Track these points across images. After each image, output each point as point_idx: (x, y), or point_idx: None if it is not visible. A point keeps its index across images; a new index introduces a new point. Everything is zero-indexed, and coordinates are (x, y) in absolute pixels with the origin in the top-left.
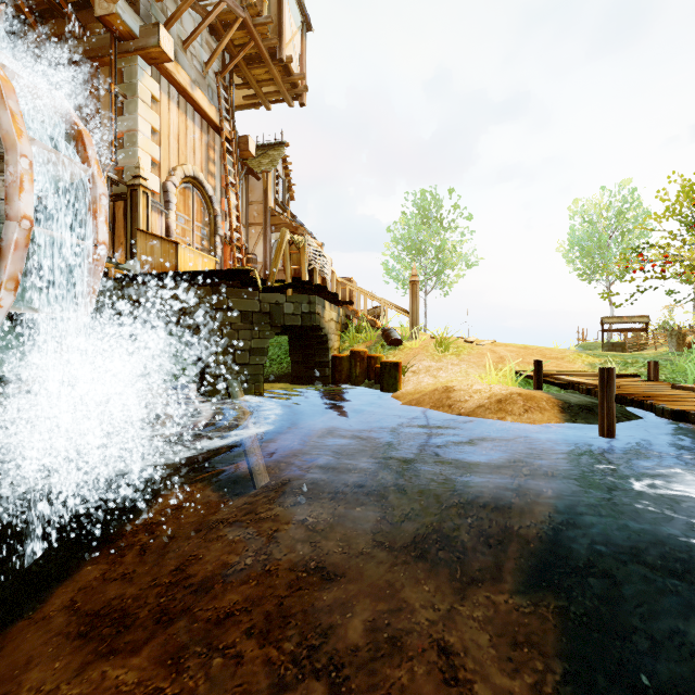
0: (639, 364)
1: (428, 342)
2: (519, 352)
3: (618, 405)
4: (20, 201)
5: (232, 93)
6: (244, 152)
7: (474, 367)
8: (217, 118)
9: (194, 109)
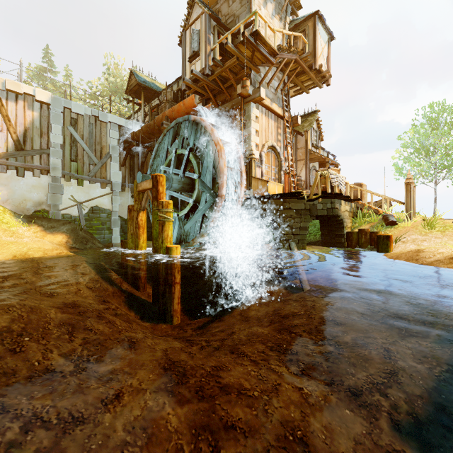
0: None
1: (418, 223)
2: None
3: None
4: (224, 178)
5: (289, 95)
6: (295, 124)
7: None
8: (282, 113)
9: (272, 112)
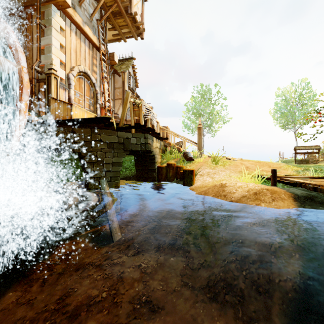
0: (323, 171)
1: (207, 159)
2: (256, 164)
3: (321, 195)
4: None
5: (106, 31)
6: (112, 61)
7: (233, 172)
8: (97, 43)
9: (85, 37)
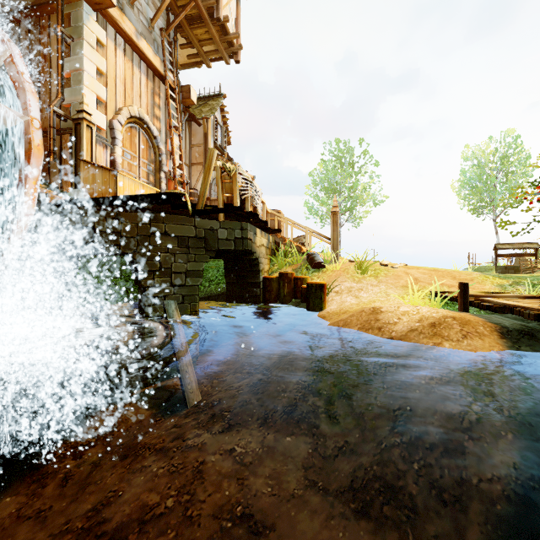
0: None
1: (348, 265)
2: (431, 274)
3: None
4: None
5: (176, 49)
6: (186, 100)
7: (392, 288)
8: (162, 68)
9: (140, 58)
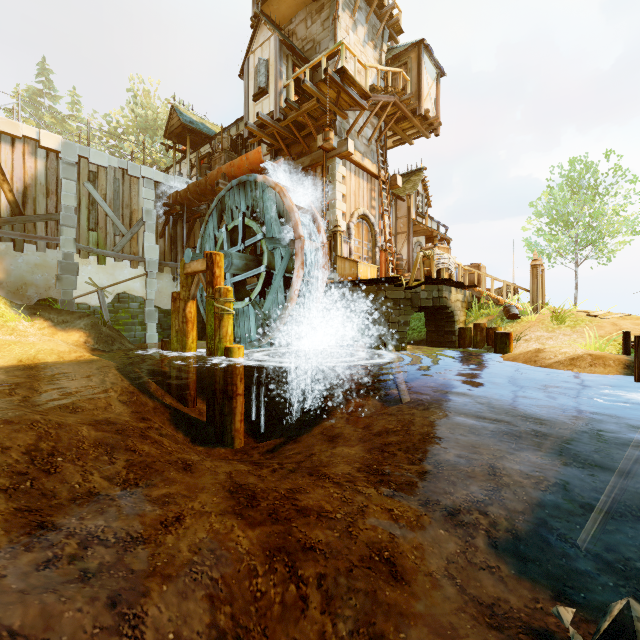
0: None
1: (546, 316)
2: None
3: None
4: (300, 258)
5: (386, 148)
6: (394, 186)
7: (584, 337)
8: (377, 171)
9: (363, 171)
